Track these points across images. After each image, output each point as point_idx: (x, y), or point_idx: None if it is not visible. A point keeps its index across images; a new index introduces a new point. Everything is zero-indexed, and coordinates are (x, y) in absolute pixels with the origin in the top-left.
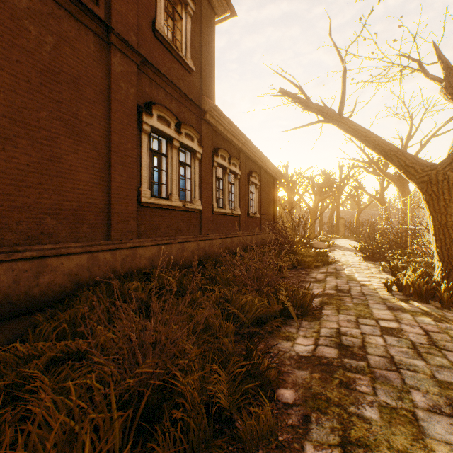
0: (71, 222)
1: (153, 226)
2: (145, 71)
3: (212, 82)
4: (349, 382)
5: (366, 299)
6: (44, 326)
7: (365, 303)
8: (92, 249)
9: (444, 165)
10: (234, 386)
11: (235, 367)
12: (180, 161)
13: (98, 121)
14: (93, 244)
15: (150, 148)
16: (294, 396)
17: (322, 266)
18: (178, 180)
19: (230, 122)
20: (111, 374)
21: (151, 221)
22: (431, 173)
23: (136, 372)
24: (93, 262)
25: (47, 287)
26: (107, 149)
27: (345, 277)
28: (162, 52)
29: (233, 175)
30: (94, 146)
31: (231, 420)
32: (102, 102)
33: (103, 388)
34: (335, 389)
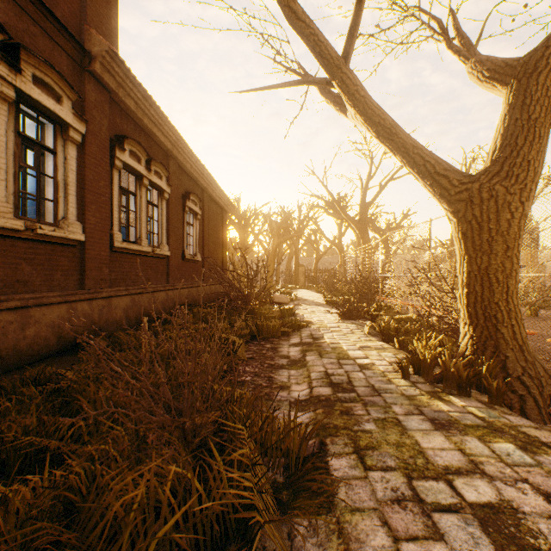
0: None
1: None
2: None
3: (112, 14)
4: None
5: (386, 402)
6: None
7: (392, 416)
8: None
9: (490, 175)
10: None
11: None
12: (22, 134)
13: None
14: None
15: None
16: None
17: (292, 332)
18: (13, 172)
19: (148, 98)
20: None
21: None
22: (472, 186)
23: None
24: None
25: None
26: None
27: (332, 351)
28: None
29: (156, 191)
30: None
31: None
32: None
33: None
34: None
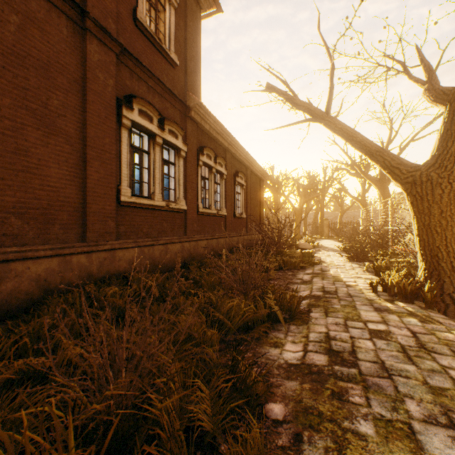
0: (40, 222)
1: (134, 226)
2: (125, 61)
3: (197, 78)
4: (341, 393)
5: (353, 300)
6: (3, 340)
7: (352, 304)
8: (64, 252)
9: (428, 166)
10: (219, 402)
11: (220, 382)
12: (164, 159)
13: (72, 112)
14: (66, 246)
15: (131, 144)
16: (284, 411)
17: (308, 267)
18: (161, 178)
19: (216, 121)
20: (75, 399)
21: (132, 222)
22: (415, 173)
23: (106, 395)
24: (65, 266)
25: (9, 295)
26: (83, 143)
27: (331, 277)
28: (144, 43)
29: (219, 174)
30: (67, 140)
31: (215, 445)
32: (76, 92)
33: (65, 415)
34: (328, 401)
